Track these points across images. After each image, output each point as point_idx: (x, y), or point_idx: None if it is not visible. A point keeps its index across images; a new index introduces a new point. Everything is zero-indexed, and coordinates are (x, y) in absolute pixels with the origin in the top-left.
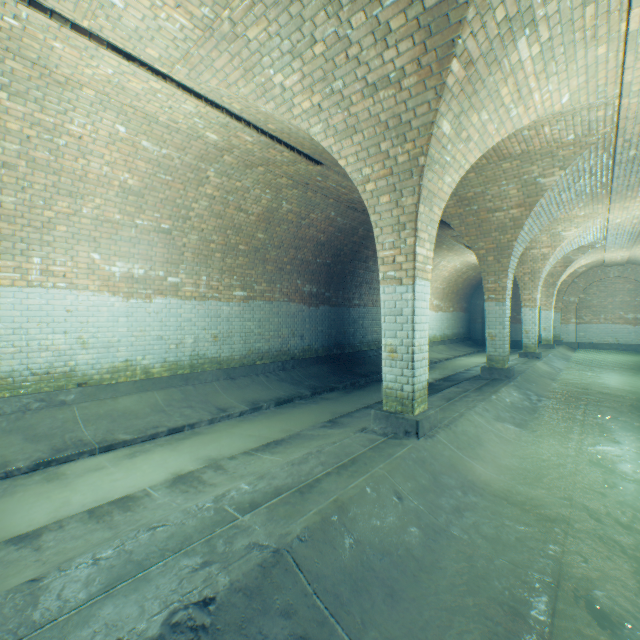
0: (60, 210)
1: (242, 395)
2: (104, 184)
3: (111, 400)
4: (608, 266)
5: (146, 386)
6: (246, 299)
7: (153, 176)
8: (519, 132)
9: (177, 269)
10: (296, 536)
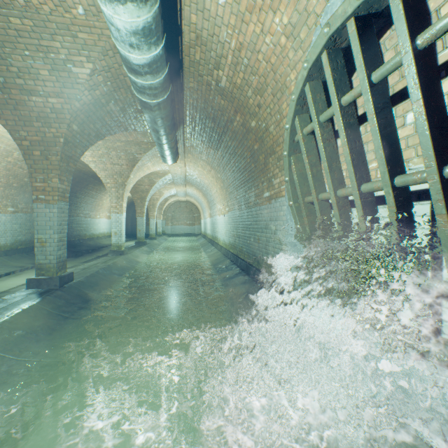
0: None
1: (22, 262)
2: None
3: None
4: (182, 202)
5: None
6: (14, 212)
7: None
8: None
9: None
10: (111, 264)
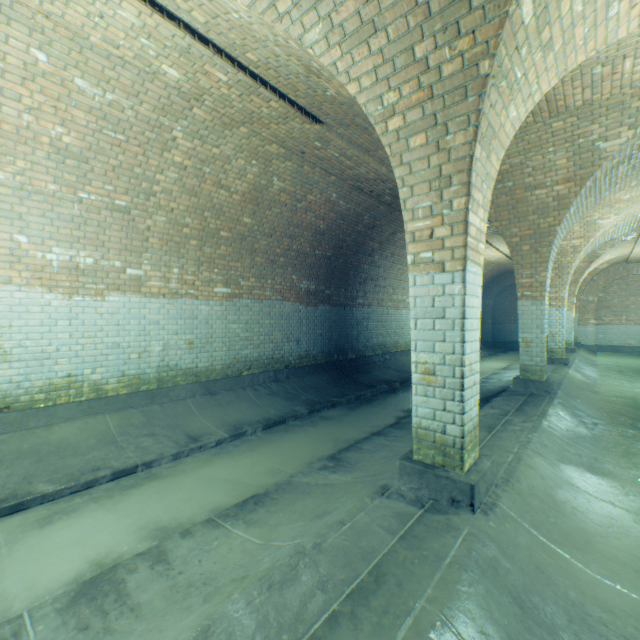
0: None
1: (222, 415)
2: (27, 140)
3: (43, 429)
4: (631, 262)
5: (96, 408)
6: (230, 297)
7: (98, 133)
8: (589, 69)
9: (139, 259)
10: None
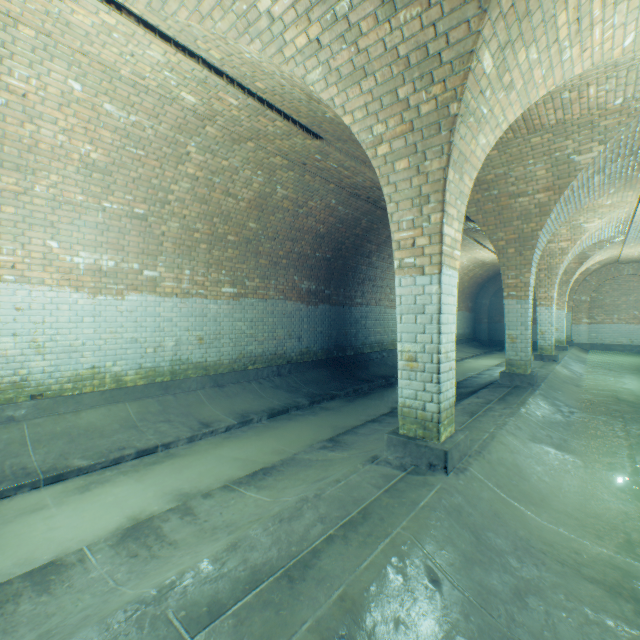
0: (5, 187)
1: (230, 405)
2: (60, 157)
3: (72, 415)
4: (622, 263)
5: (117, 397)
6: (236, 296)
7: (121, 149)
8: (558, 94)
9: (155, 261)
10: None
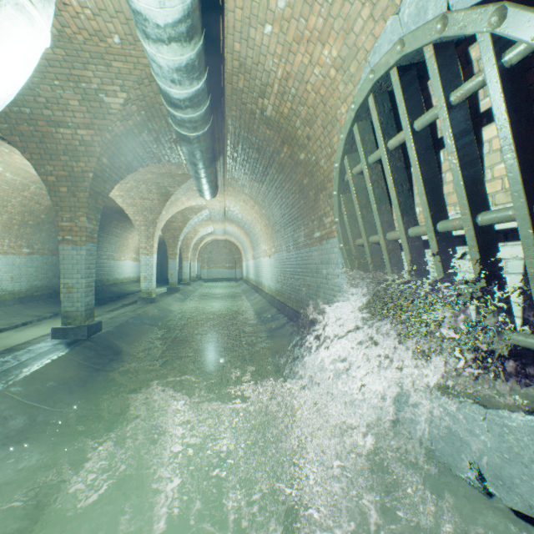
0: None
1: (39, 311)
2: None
3: None
4: (220, 241)
5: None
6: (30, 254)
7: None
8: None
9: None
10: (141, 313)
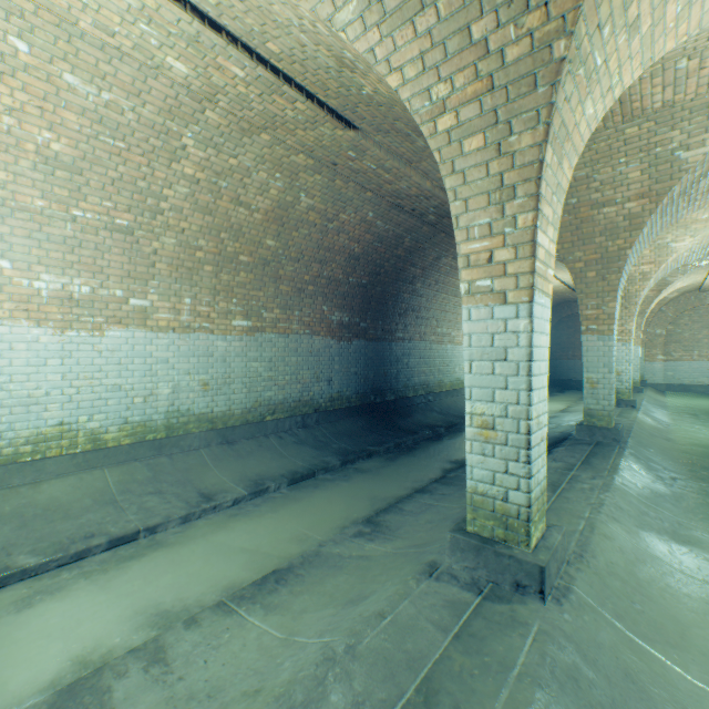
0: None
1: (241, 468)
2: (8, 147)
3: (29, 487)
4: (704, 291)
5: (93, 461)
6: (251, 331)
7: (93, 139)
8: (673, 62)
9: (145, 287)
10: None
